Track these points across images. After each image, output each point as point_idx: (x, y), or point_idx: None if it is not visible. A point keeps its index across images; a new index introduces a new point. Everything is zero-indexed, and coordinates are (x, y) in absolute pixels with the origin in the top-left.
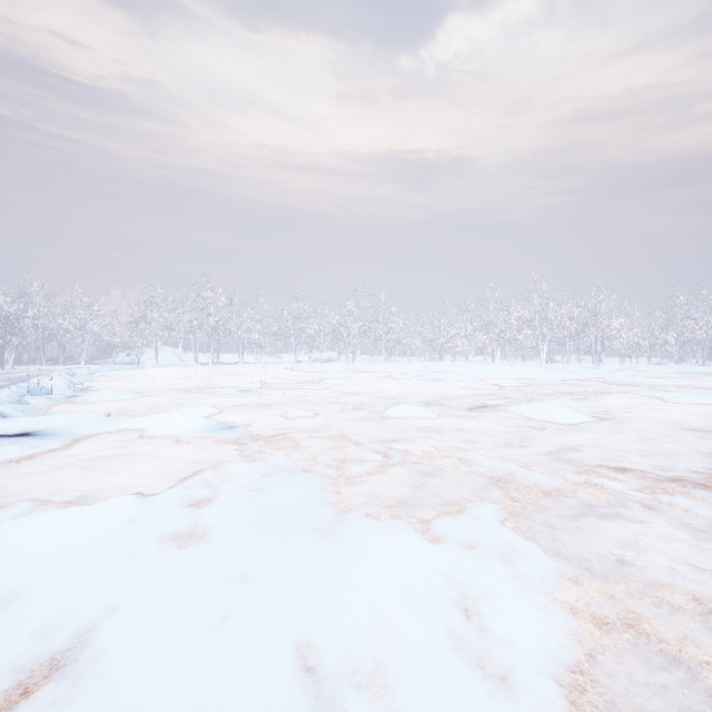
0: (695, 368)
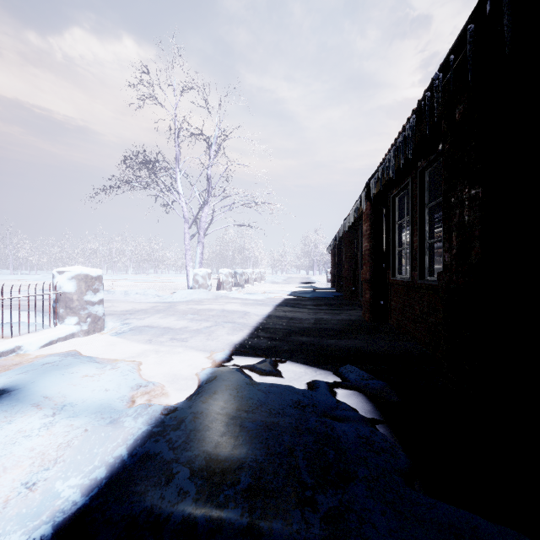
0: (180, 275)
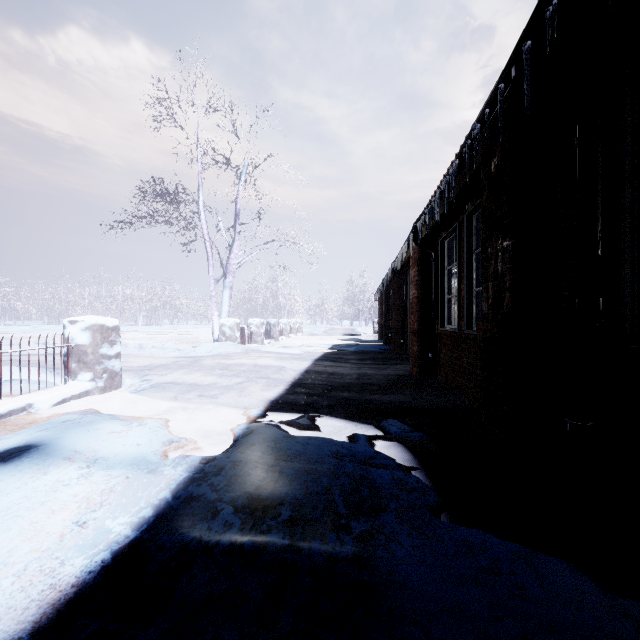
0: (201, 326)
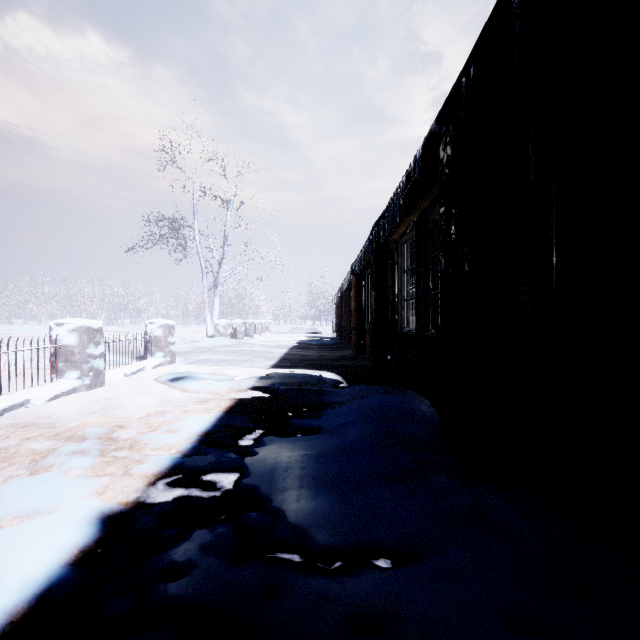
0: None
